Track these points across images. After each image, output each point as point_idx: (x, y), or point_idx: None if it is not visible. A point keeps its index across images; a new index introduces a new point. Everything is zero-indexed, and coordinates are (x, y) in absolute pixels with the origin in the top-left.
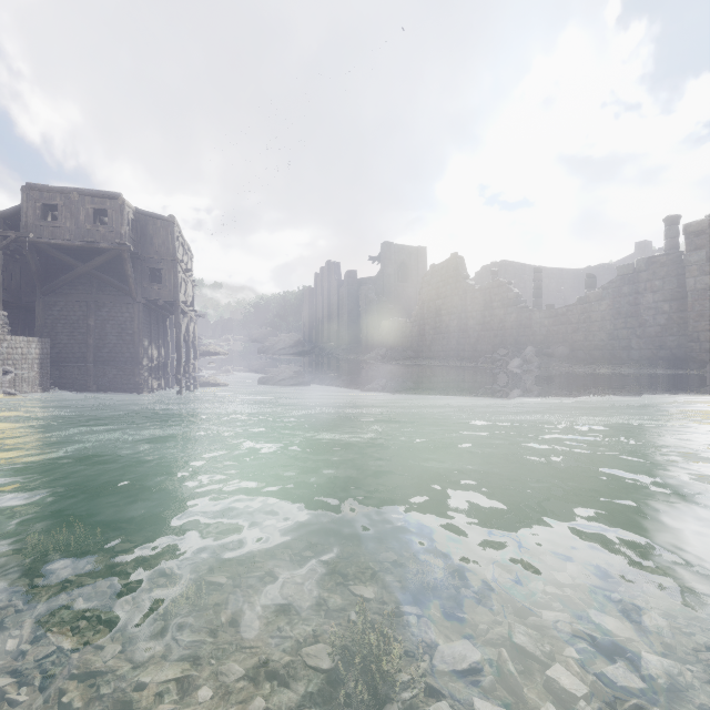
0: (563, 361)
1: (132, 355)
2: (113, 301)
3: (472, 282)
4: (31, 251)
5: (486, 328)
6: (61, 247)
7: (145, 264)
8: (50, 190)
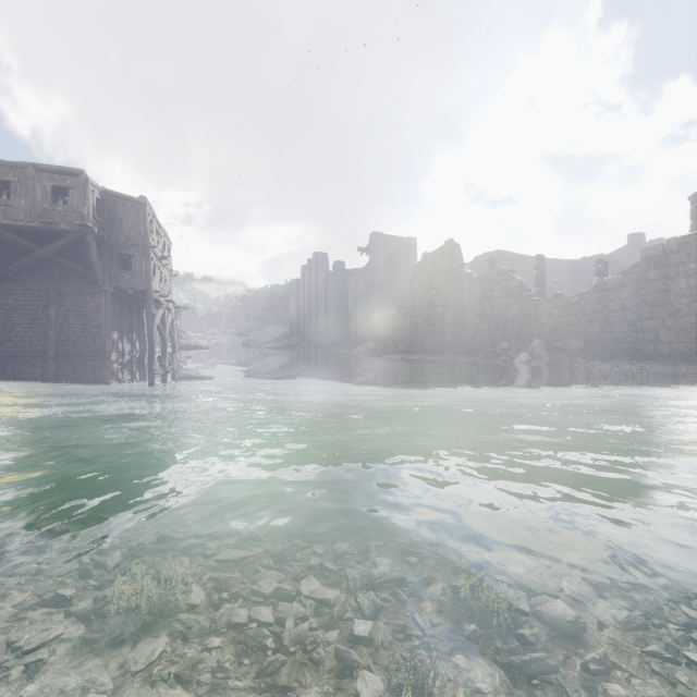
0: (576, 355)
1: (98, 349)
2: (77, 289)
3: (468, 270)
4: None
5: (485, 320)
6: (16, 229)
7: (114, 249)
8: (1, 164)
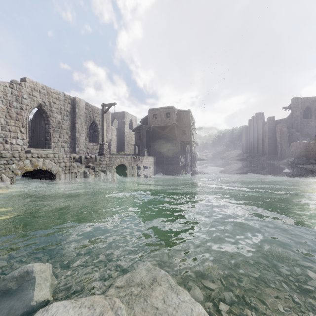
0: None
1: (176, 161)
2: (171, 142)
3: None
4: (150, 129)
5: None
6: (157, 127)
7: (180, 129)
8: (155, 109)
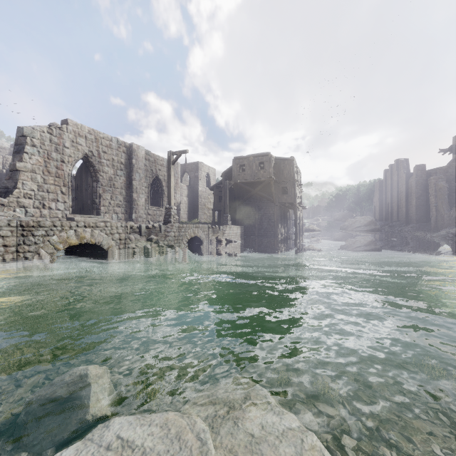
0: None
1: (273, 232)
2: (265, 205)
3: None
4: (235, 186)
5: None
6: (245, 183)
7: (279, 185)
8: (242, 158)
